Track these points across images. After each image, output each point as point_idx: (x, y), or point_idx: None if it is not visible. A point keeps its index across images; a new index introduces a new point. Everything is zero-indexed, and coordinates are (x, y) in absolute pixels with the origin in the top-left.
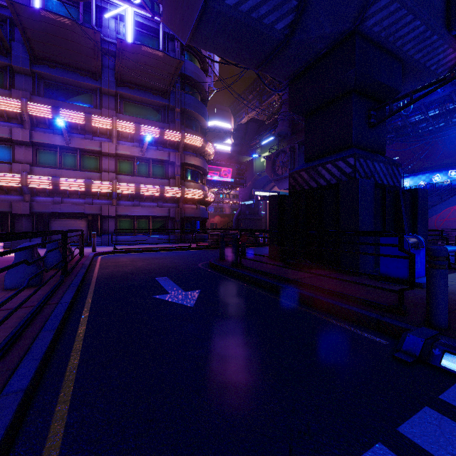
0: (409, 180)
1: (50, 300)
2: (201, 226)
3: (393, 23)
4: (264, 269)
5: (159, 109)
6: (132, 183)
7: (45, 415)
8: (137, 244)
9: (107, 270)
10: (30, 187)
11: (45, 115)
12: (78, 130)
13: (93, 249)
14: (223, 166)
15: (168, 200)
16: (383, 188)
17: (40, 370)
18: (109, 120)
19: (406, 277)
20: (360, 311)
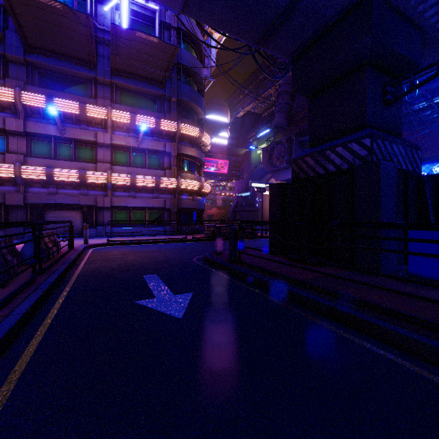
0: None
1: (1, 310)
2: (197, 217)
3: None
4: (266, 266)
5: (155, 99)
6: (128, 174)
7: None
8: (133, 236)
9: (93, 265)
10: (24, 178)
11: (39, 104)
12: (73, 120)
13: (85, 241)
14: (220, 158)
15: (164, 191)
16: (405, 173)
17: None
18: (104, 109)
19: None
20: (411, 334)
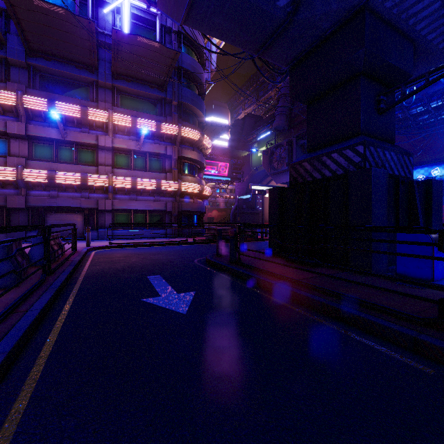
0: None
1: (20, 306)
2: (198, 220)
3: None
4: (265, 267)
5: (156, 102)
6: (129, 177)
7: None
8: (134, 239)
9: (97, 267)
10: (25, 181)
11: (41, 108)
12: (74, 124)
13: (87, 243)
14: (220, 161)
15: (165, 194)
16: (396, 178)
17: None
18: (105, 113)
19: (429, 278)
20: (389, 324)
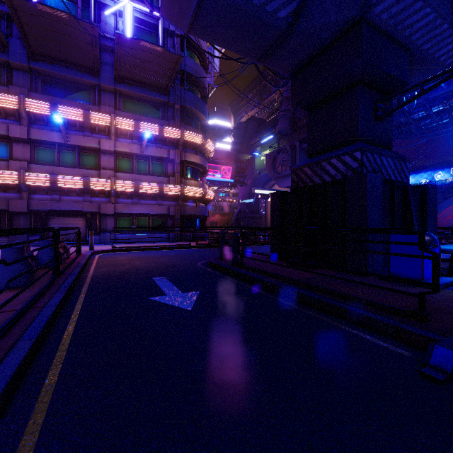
0: (410, 178)
1: (37, 303)
2: (201, 224)
3: (402, 10)
4: (266, 269)
5: (158, 106)
6: (131, 181)
7: (6, 451)
8: (136, 243)
9: (103, 269)
10: (27, 185)
11: (43, 111)
12: (77, 127)
13: (91, 247)
14: (223, 164)
15: (167, 198)
16: (392, 183)
17: (10, 390)
18: (108, 116)
19: (419, 278)
20: (376, 316)
